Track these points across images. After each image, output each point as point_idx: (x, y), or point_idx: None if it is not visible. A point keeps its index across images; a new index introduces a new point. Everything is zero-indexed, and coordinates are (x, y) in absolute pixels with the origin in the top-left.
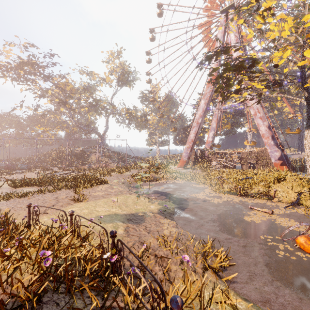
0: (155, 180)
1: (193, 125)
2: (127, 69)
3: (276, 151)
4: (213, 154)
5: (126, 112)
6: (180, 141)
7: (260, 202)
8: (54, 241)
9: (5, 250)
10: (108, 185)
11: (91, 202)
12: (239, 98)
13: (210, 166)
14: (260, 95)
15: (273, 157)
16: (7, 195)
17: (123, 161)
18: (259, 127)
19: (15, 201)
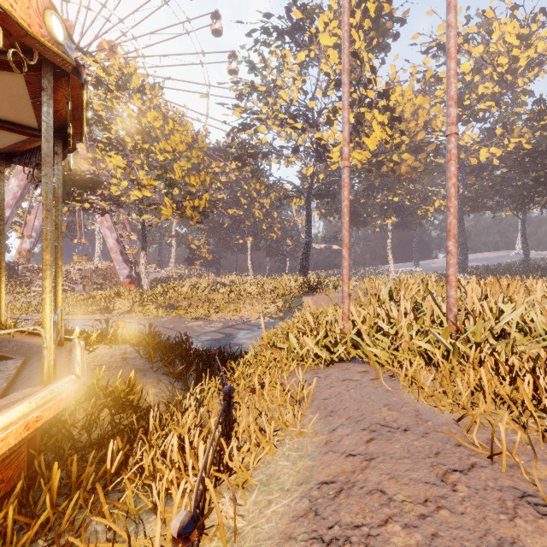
0: None
1: None
2: None
3: (125, 268)
4: (36, 271)
5: None
6: None
7: (101, 315)
8: None
9: None
10: None
11: None
12: (80, 207)
13: (32, 290)
14: (104, 211)
15: (122, 275)
16: None
17: None
18: (107, 239)
19: None
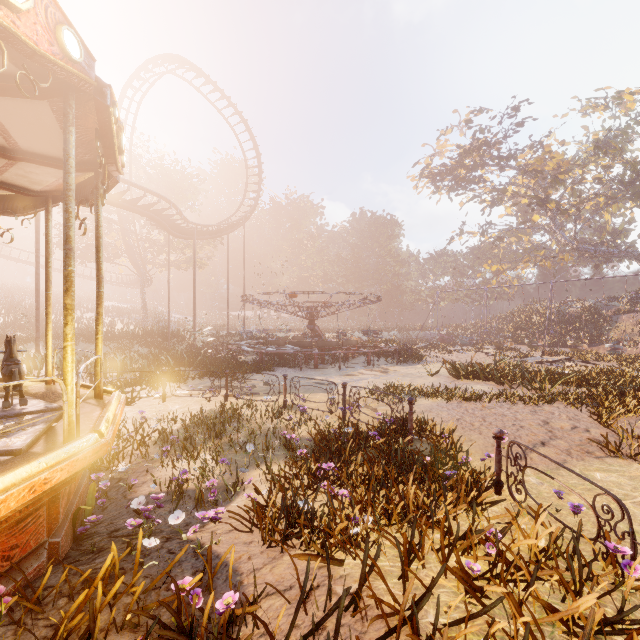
0: None
1: None
2: None
3: None
4: None
5: None
6: None
7: None
8: (609, 619)
9: (469, 567)
10: None
11: None
12: None
13: None
14: None
15: None
16: (447, 392)
17: None
18: None
19: (460, 406)
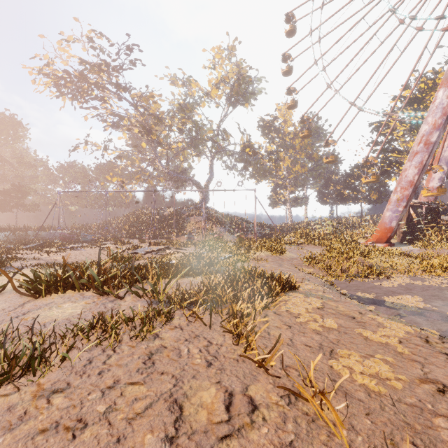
0: (378, 276)
1: (413, 149)
2: (247, 71)
3: None
4: None
5: (247, 144)
6: (337, 195)
7: None
8: None
9: None
10: (312, 299)
11: None
12: None
13: None
14: None
15: None
16: None
17: (241, 230)
18: None
19: None
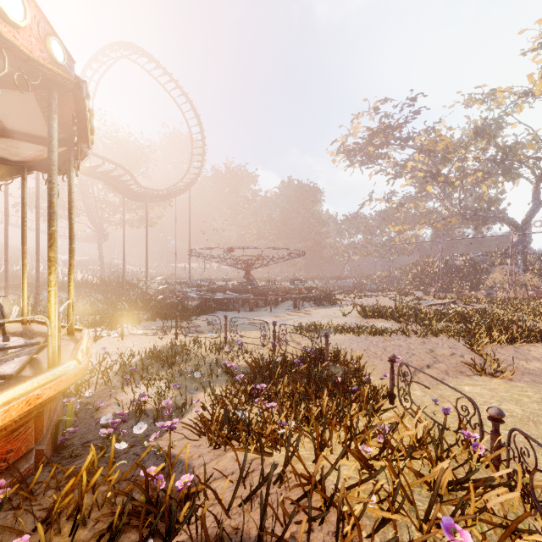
0: None
1: None
2: None
3: None
4: None
5: None
6: None
7: None
8: (459, 480)
9: (363, 449)
10: None
11: (524, 385)
12: None
13: None
14: None
15: None
16: (356, 328)
17: None
18: None
19: (367, 339)
